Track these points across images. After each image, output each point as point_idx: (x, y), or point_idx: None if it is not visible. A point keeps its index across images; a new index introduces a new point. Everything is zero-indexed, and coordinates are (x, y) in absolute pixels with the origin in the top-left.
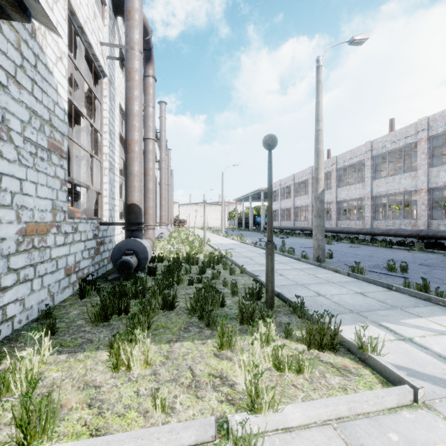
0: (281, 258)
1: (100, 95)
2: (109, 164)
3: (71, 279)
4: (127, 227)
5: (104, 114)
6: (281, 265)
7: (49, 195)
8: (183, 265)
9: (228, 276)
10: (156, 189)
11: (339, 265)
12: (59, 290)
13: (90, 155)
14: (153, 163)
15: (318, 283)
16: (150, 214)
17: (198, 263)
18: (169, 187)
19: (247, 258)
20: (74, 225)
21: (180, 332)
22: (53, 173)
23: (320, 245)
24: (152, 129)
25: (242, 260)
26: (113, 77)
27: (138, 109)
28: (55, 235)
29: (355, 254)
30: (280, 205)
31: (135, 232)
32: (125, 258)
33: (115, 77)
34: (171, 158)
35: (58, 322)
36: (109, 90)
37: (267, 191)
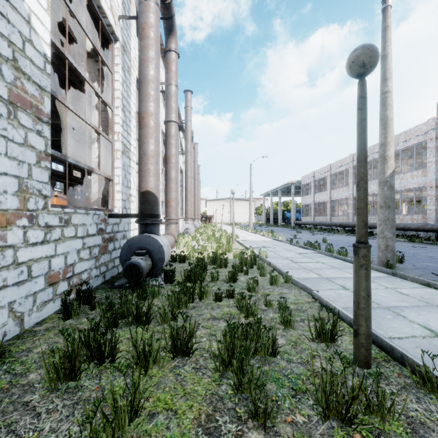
0: (331, 261)
1: (111, 62)
2: (121, 146)
3: (58, 289)
4: (140, 220)
5: (116, 86)
6: (336, 272)
7: (11, 170)
8: (209, 267)
9: (268, 286)
10: (182, 184)
11: (421, 274)
12: (34, 306)
13: (96, 131)
14: (176, 149)
15: (415, 308)
16: (173, 206)
17: (227, 265)
18: (196, 181)
19: (287, 260)
20: (63, 216)
21: (198, 433)
22: (21, 140)
23: (390, 245)
24: (174, 111)
25: (280, 263)
26: (128, 44)
27: (153, 74)
28: (25, 229)
29: (428, 256)
30: (313, 199)
31: (150, 226)
32: (134, 260)
33: (131, 47)
34: (197, 152)
35: (3, 372)
36: (122, 58)
37: (298, 184)
